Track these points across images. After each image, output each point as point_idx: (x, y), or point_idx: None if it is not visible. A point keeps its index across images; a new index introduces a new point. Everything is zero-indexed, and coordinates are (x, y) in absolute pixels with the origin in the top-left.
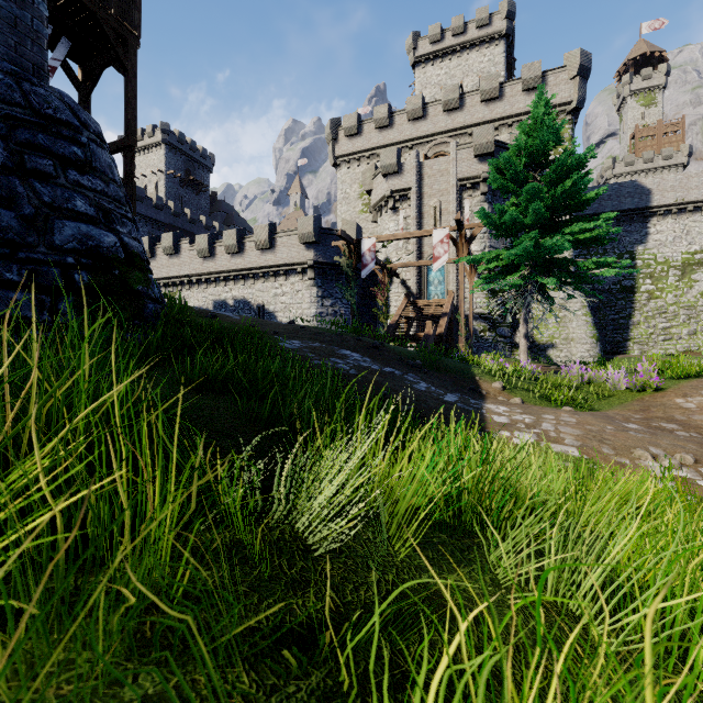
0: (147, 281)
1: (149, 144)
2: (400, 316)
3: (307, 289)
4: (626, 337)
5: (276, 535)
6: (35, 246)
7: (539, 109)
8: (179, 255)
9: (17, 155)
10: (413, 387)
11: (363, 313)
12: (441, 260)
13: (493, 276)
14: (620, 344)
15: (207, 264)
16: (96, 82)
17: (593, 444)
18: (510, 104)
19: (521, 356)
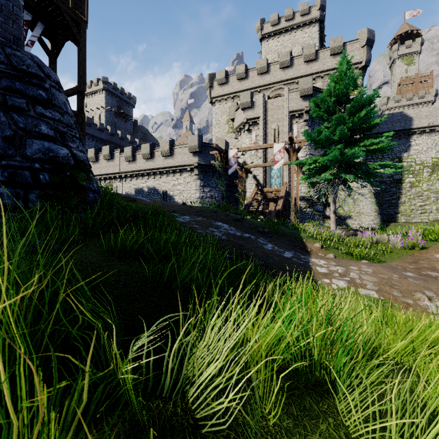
0: (89, 179)
1: (95, 90)
2: (253, 199)
3: (193, 181)
4: (396, 211)
5: (169, 409)
6: (13, 156)
7: (343, 66)
8: (113, 160)
9: (1, 96)
10: (263, 247)
11: (229, 196)
12: (279, 163)
13: (313, 173)
14: (392, 216)
15: (130, 165)
16: (60, 51)
17: (386, 288)
18: (322, 64)
19: (331, 225)
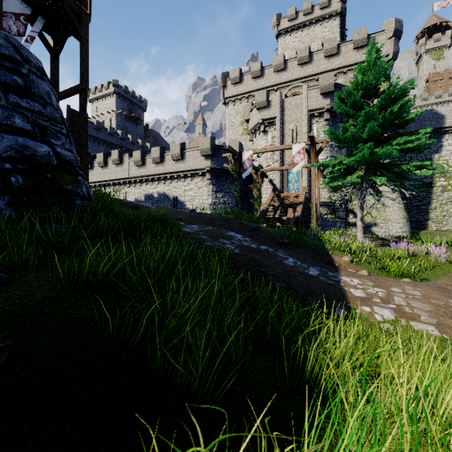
0: (77, 182)
1: (106, 94)
2: (269, 204)
3: (205, 186)
4: (426, 218)
5: None
6: None
7: (372, 54)
8: (122, 164)
9: None
10: (284, 262)
11: (243, 202)
12: (298, 166)
13: (337, 176)
14: (422, 222)
15: (140, 170)
16: (62, 47)
17: (448, 321)
18: (344, 58)
19: (358, 234)
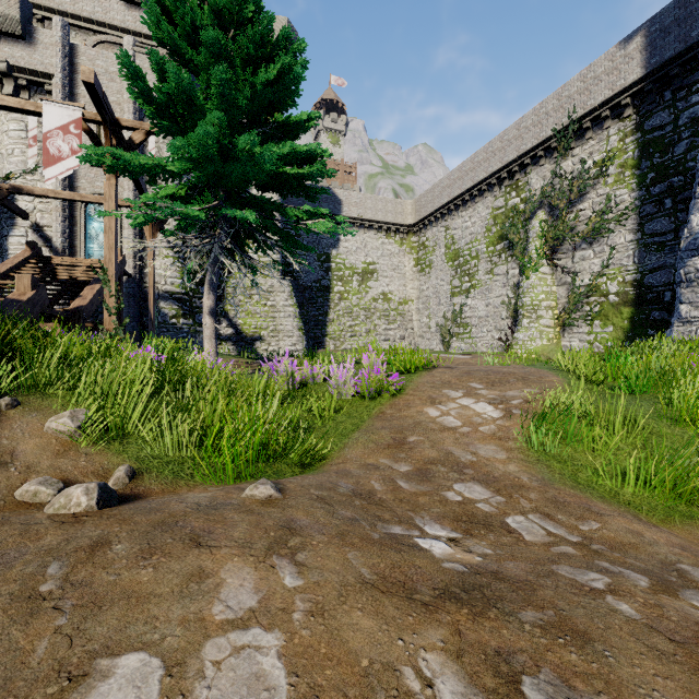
0: None
1: None
2: (3, 276)
3: None
4: (324, 333)
5: None
6: None
7: None
8: None
9: None
10: None
11: None
12: (63, 165)
13: None
14: (320, 339)
15: None
16: None
17: None
18: None
19: (205, 345)
